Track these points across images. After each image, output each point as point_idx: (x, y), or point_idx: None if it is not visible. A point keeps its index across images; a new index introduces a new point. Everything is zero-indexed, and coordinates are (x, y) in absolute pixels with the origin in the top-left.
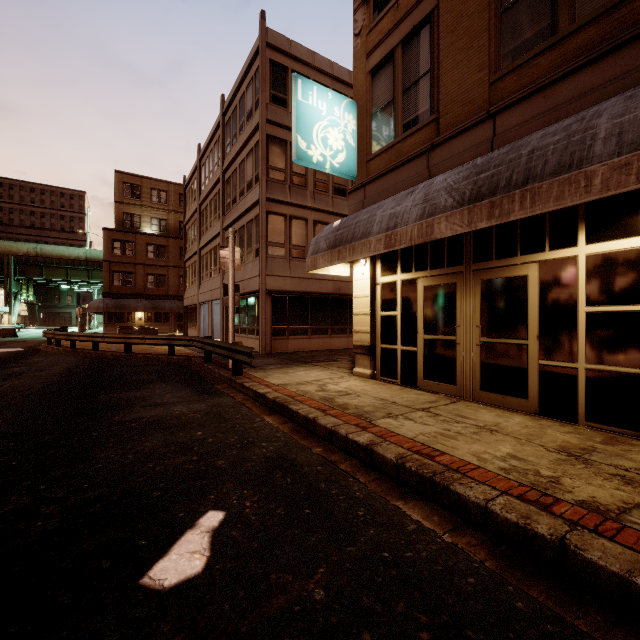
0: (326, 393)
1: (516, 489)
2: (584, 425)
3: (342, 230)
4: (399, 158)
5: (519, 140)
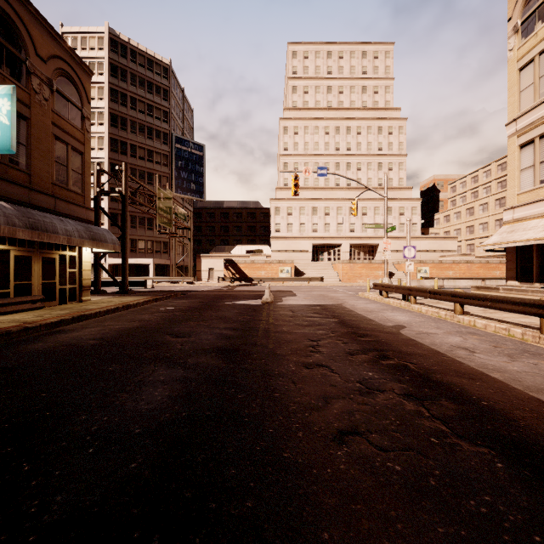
0: (48, 315)
1: (125, 303)
2: (68, 304)
3: (34, 220)
4: (6, 175)
5: (87, 224)
